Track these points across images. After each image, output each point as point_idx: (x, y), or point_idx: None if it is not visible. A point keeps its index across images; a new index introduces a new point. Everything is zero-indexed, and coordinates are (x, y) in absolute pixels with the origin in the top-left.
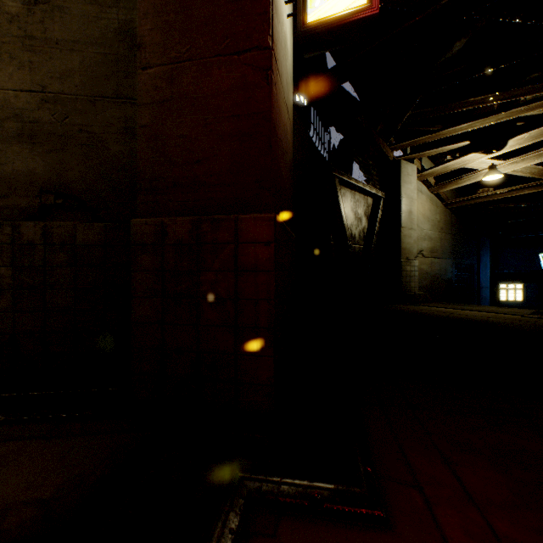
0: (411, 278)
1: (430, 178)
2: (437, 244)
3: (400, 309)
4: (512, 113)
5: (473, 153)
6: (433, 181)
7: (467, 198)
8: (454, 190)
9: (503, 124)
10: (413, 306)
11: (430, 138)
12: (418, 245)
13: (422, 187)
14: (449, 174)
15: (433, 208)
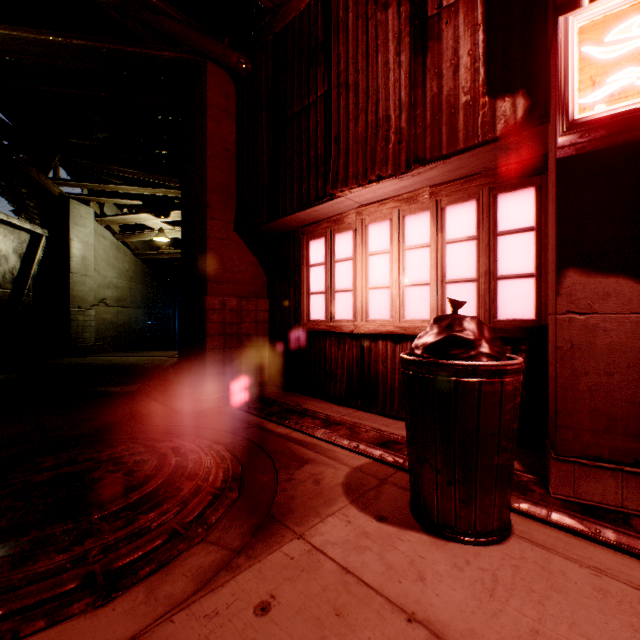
0: (85, 329)
1: (115, 225)
2: (126, 293)
3: (58, 362)
4: (166, 191)
5: (147, 214)
6: (119, 229)
7: (154, 252)
8: (148, 241)
9: (166, 197)
10: (81, 358)
11: (100, 187)
12: (101, 293)
13: (107, 233)
14: (140, 225)
15: (122, 256)
